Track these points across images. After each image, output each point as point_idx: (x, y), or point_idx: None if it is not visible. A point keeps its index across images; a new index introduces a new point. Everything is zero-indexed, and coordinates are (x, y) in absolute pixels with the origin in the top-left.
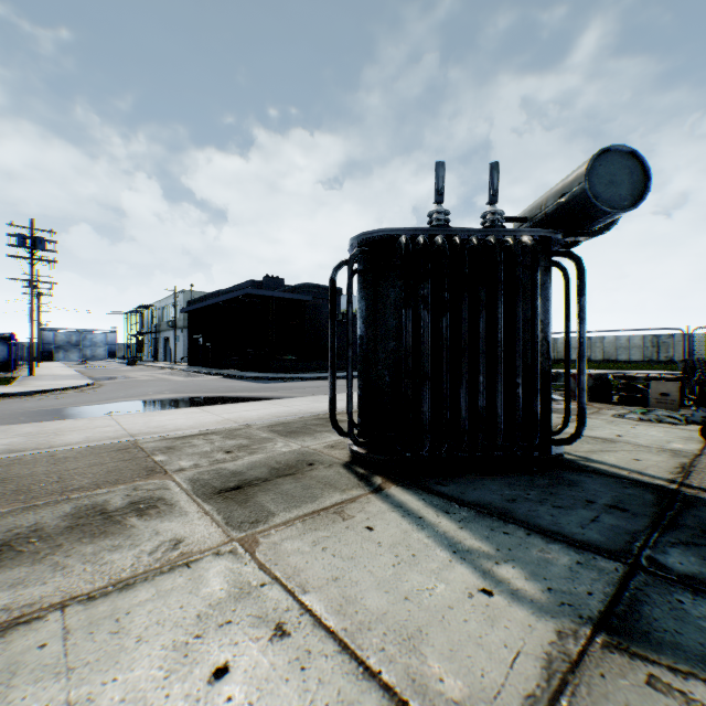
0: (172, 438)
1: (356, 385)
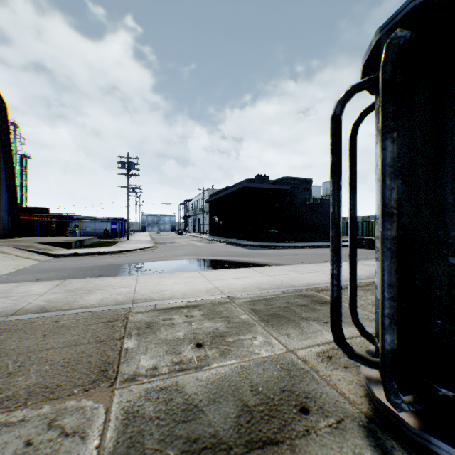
0: (160, 309)
1: (328, 254)
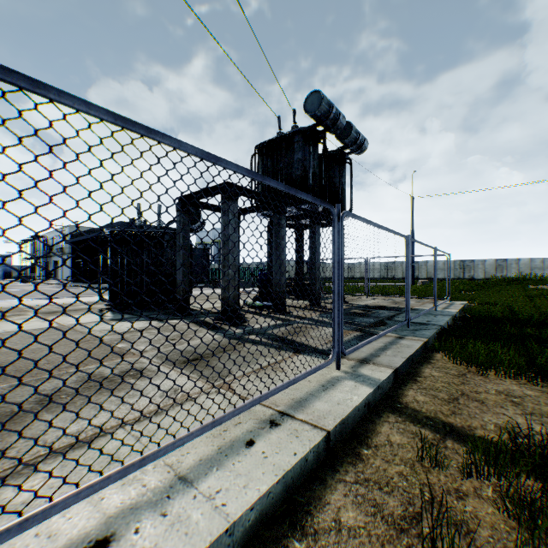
0: (36, 306)
1: None
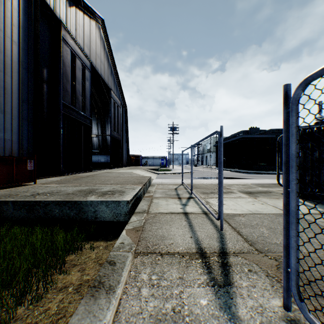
0: (227, 184)
1: None
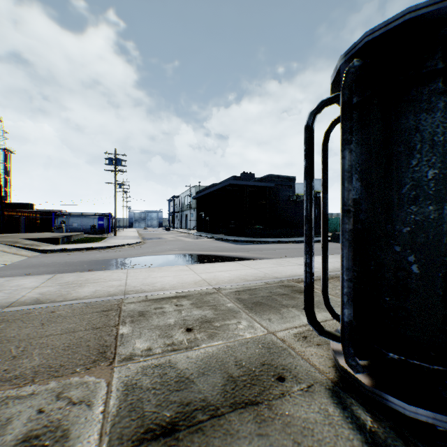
0: (151, 300)
1: None
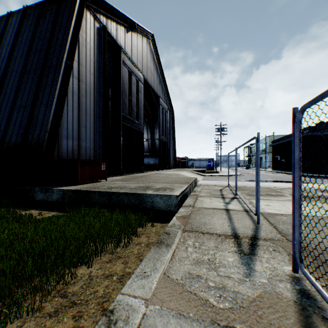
0: (279, 188)
1: None
